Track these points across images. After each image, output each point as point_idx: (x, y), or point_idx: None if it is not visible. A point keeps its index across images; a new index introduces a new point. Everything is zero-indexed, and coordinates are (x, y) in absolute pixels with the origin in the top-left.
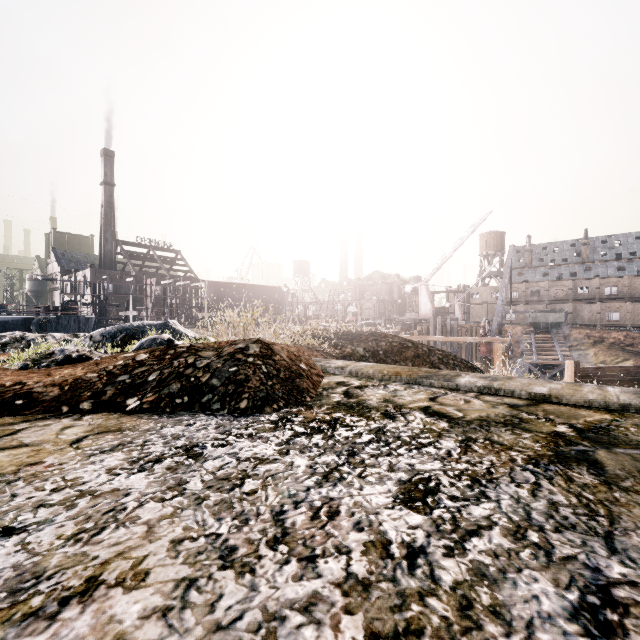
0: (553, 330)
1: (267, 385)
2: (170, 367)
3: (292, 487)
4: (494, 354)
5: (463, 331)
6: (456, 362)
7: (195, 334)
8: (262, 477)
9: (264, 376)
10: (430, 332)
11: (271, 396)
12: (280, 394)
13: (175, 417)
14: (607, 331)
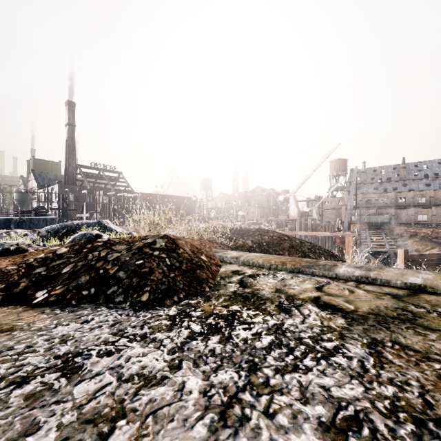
0: (382, 227)
1: (169, 277)
2: (84, 260)
3: (177, 440)
4: (346, 245)
5: (319, 228)
6: (321, 251)
7: (123, 230)
8: (140, 416)
9: (167, 268)
10: (297, 229)
11: (172, 288)
12: (181, 285)
13: (76, 311)
14: (419, 228)
